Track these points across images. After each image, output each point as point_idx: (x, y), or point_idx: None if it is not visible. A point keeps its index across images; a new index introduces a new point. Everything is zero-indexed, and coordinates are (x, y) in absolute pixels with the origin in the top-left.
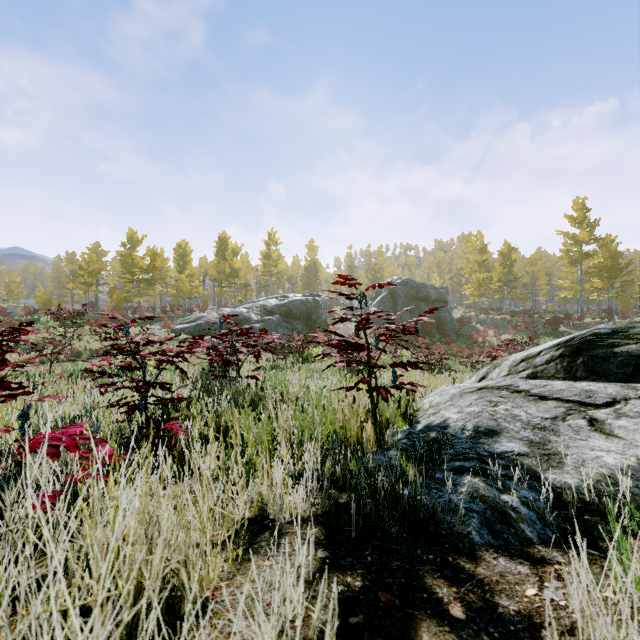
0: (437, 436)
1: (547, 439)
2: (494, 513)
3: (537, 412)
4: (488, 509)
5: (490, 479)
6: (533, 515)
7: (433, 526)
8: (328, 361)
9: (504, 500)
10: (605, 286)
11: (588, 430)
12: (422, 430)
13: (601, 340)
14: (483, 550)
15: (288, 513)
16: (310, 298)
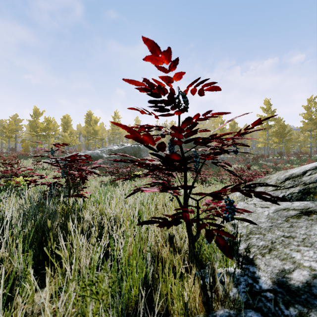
0: None
1: None
2: None
3: None
4: None
5: None
6: None
7: None
8: (145, 179)
9: None
10: (279, 141)
11: None
12: (277, 292)
13: None
14: None
15: None
16: (136, 145)
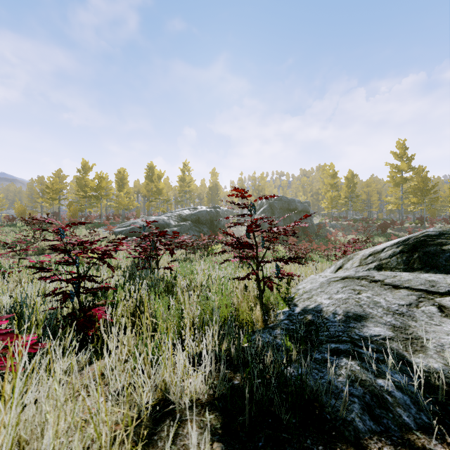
0: (313, 319)
1: (407, 324)
2: (372, 397)
3: (394, 299)
4: (367, 393)
5: (364, 362)
6: (407, 399)
7: (318, 409)
8: (225, 254)
9: (380, 384)
10: (419, 201)
11: (440, 316)
12: (300, 313)
13: (432, 240)
14: (367, 438)
15: (188, 399)
16: (213, 209)
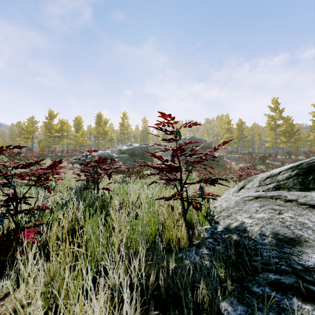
0: (238, 239)
1: None
2: None
3: None
4: None
5: None
6: None
7: None
8: (153, 178)
9: None
10: (287, 140)
11: None
12: (223, 231)
13: None
14: None
15: None
16: (144, 145)
